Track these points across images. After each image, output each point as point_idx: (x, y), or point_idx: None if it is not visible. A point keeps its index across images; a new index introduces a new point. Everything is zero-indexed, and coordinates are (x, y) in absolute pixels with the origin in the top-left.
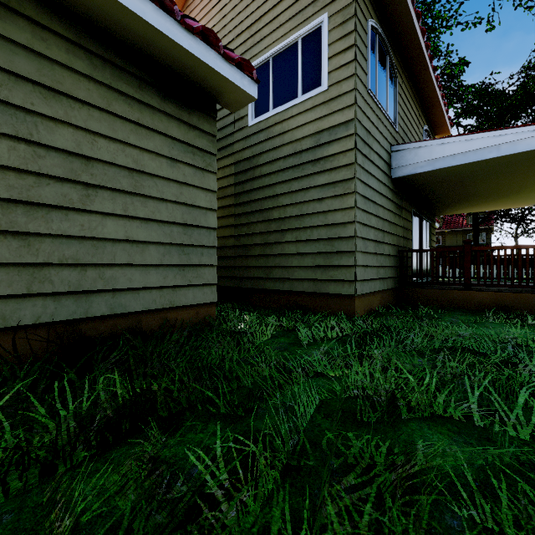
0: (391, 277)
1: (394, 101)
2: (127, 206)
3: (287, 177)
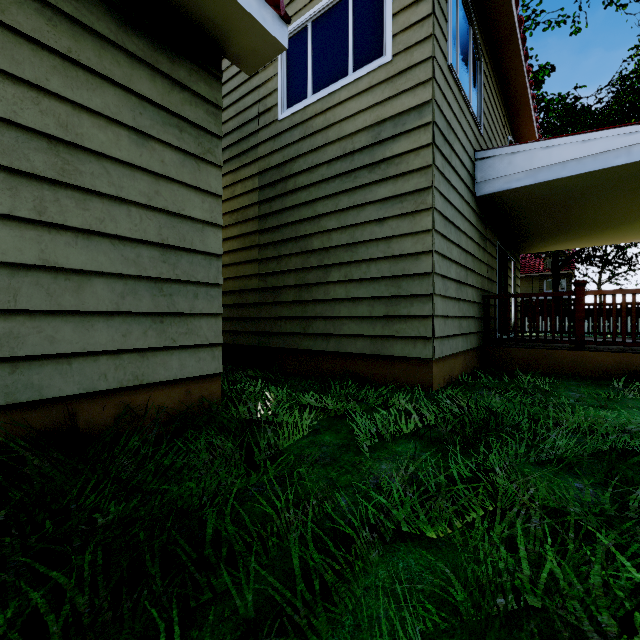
0: (475, 333)
1: (477, 93)
2: (44, 204)
3: (333, 190)
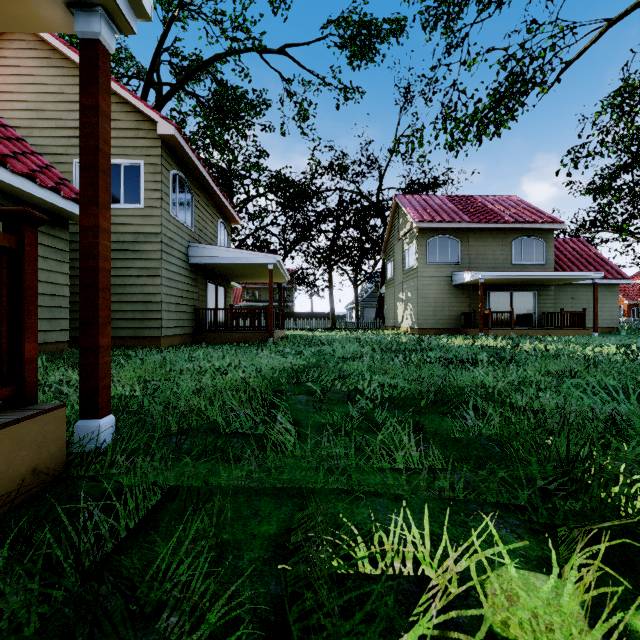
0: (189, 326)
1: (191, 211)
2: None
3: (112, 256)
